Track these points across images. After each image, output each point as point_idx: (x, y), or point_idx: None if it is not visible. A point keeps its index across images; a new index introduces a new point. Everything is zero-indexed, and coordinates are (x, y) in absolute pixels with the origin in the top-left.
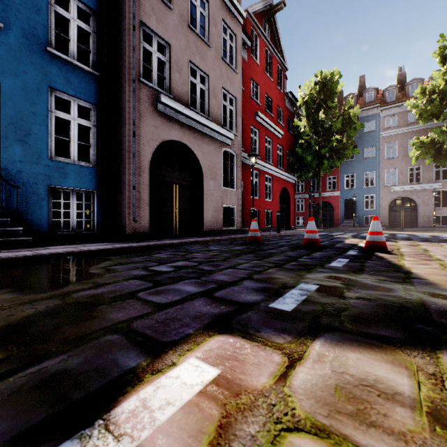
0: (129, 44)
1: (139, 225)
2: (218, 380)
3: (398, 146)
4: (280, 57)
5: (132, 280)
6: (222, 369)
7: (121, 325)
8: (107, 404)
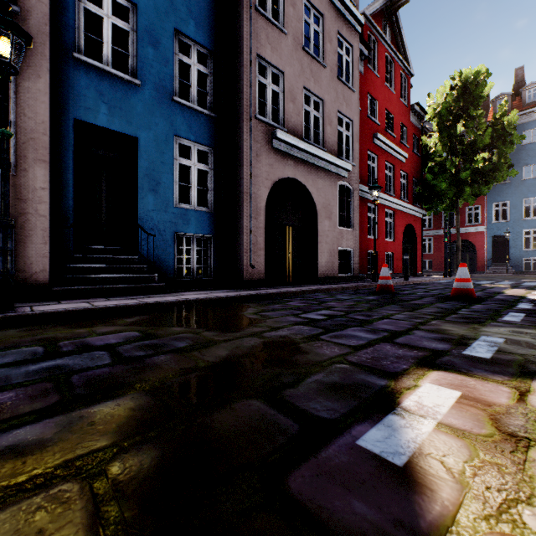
0: (246, 81)
1: (255, 271)
2: (465, 397)
3: None
4: (404, 62)
5: (298, 325)
6: (461, 392)
7: (337, 358)
8: (393, 401)
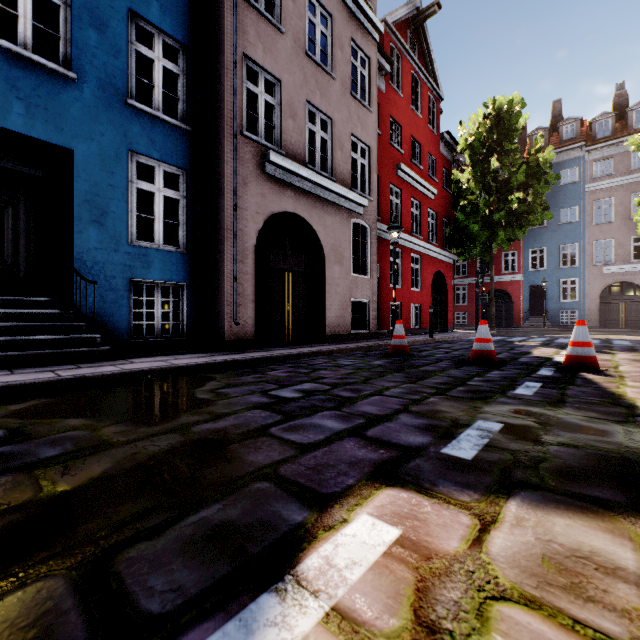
0: (229, 86)
1: (241, 329)
2: (402, 542)
3: (615, 204)
4: (432, 82)
5: (254, 410)
6: (403, 529)
7: (266, 470)
8: (289, 560)
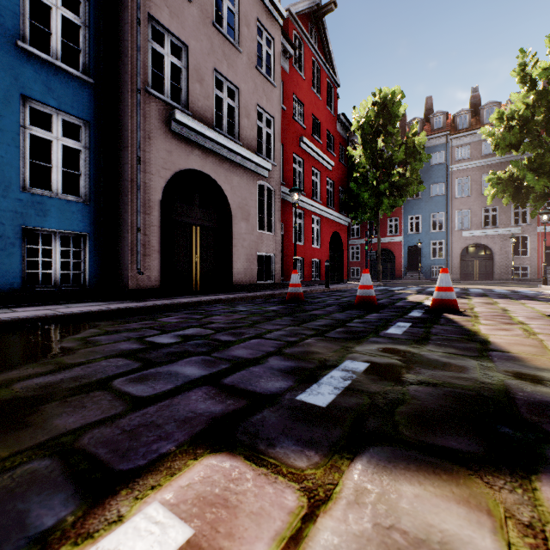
0: (132, 43)
1: (146, 278)
2: None
3: (471, 182)
4: (330, 70)
5: (114, 358)
6: (197, 528)
7: (64, 438)
8: None
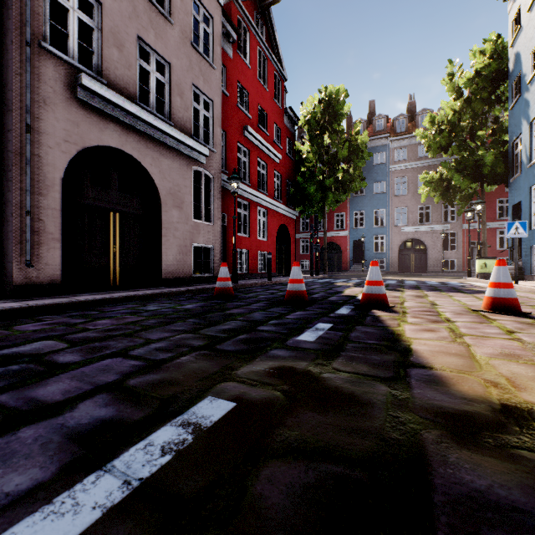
0: None
1: (40, 272)
2: None
3: (408, 182)
4: (277, 63)
5: None
6: None
7: None
8: None
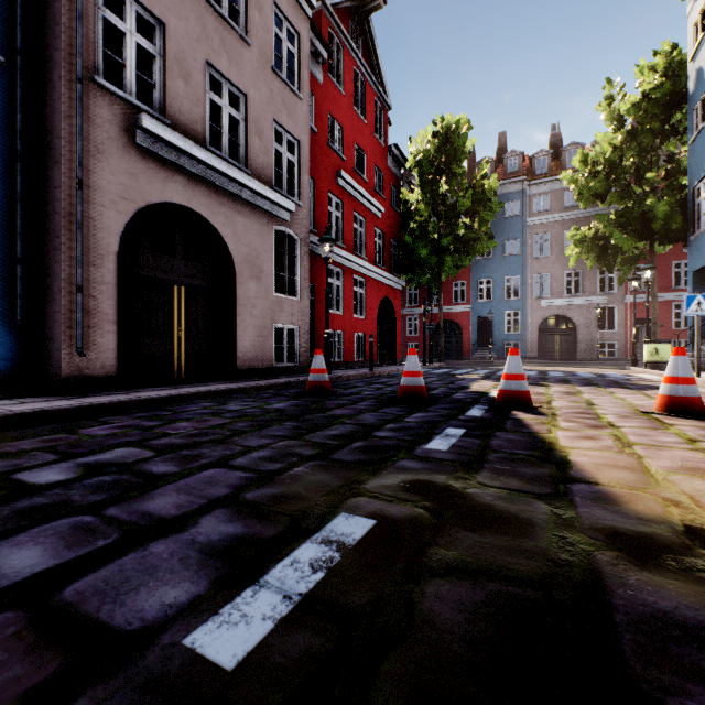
0: (69, 5)
1: (93, 362)
2: None
3: (551, 240)
4: (379, 87)
5: None
6: None
7: None
8: None
